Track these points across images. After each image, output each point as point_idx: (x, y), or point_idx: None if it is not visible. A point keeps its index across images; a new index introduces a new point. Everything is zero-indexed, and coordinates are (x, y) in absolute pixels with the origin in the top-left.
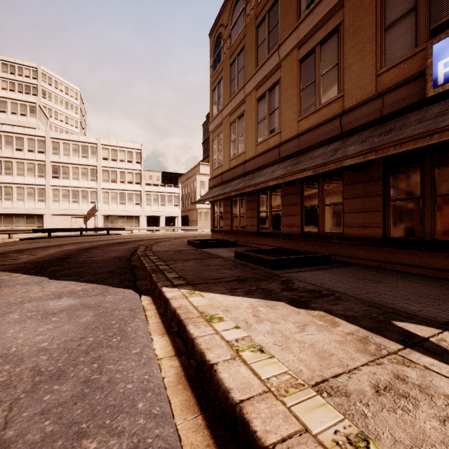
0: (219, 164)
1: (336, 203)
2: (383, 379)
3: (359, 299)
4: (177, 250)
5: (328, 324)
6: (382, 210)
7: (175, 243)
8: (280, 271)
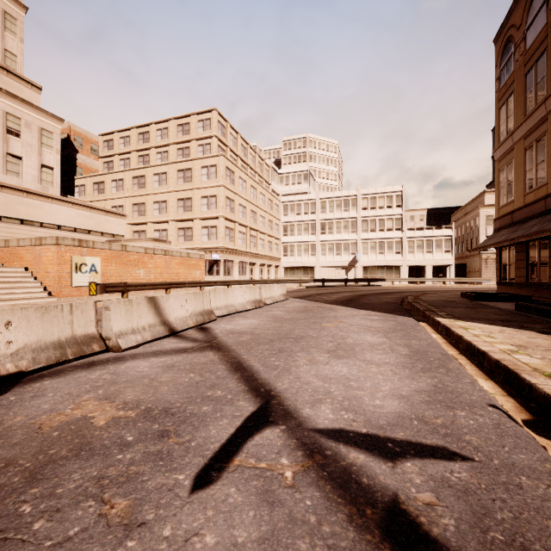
0: (509, 200)
1: None
2: None
3: None
4: (447, 301)
5: None
6: None
7: (445, 295)
8: None
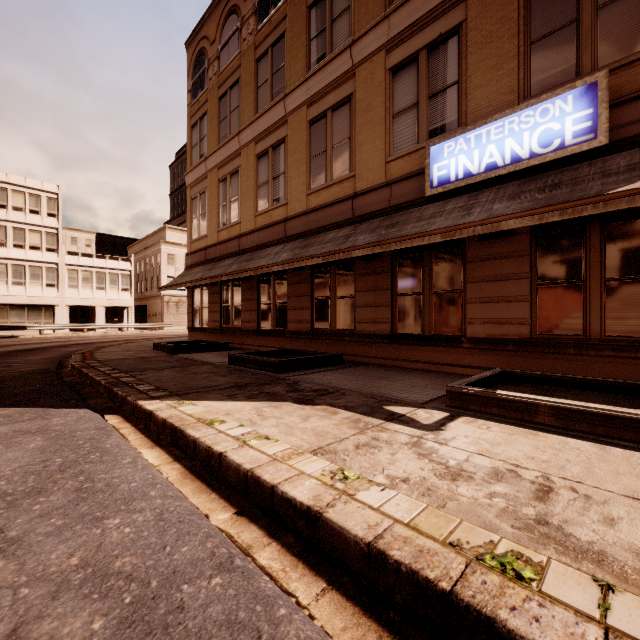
0: (203, 234)
1: (348, 296)
2: (363, 441)
3: (361, 393)
4: (139, 358)
5: (330, 414)
6: (391, 304)
7: (132, 348)
8: (286, 374)
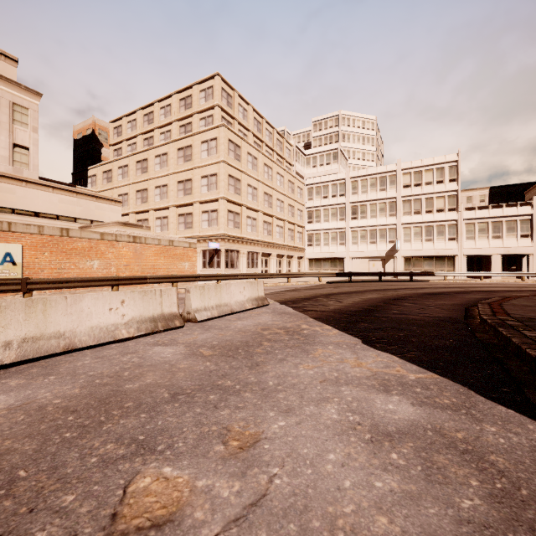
0: None
1: None
2: None
3: None
4: None
5: None
6: None
7: None
8: None
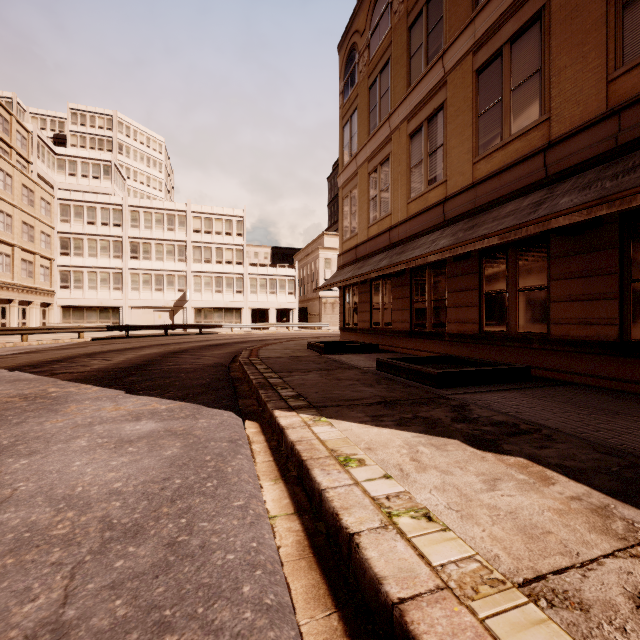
0: (353, 233)
1: (537, 287)
2: None
3: (584, 441)
4: (293, 357)
5: (535, 480)
6: (618, 296)
7: (290, 347)
8: (448, 390)
